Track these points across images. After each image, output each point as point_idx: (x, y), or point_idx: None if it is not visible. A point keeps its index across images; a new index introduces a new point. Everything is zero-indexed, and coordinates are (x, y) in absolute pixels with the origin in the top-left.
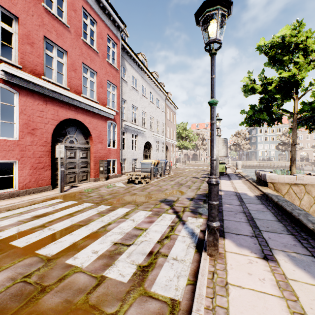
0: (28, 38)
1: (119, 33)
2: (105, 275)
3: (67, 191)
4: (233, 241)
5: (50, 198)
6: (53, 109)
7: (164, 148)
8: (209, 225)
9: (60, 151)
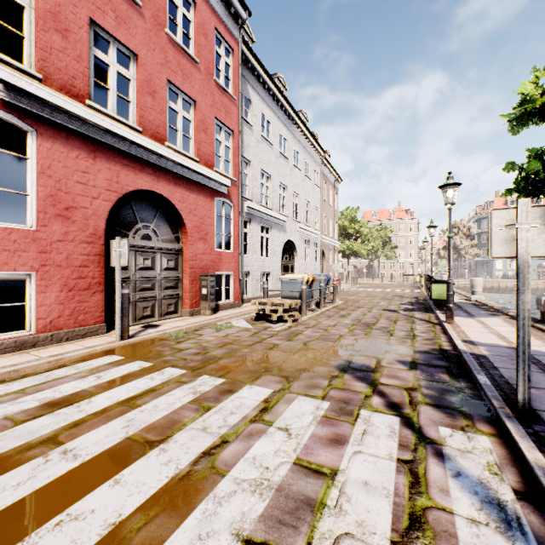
0: (57, 20)
1: (238, 29)
2: None
3: (135, 336)
4: None
5: (98, 353)
6: (108, 169)
7: (318, 254)
8: None
9: (120, 254)
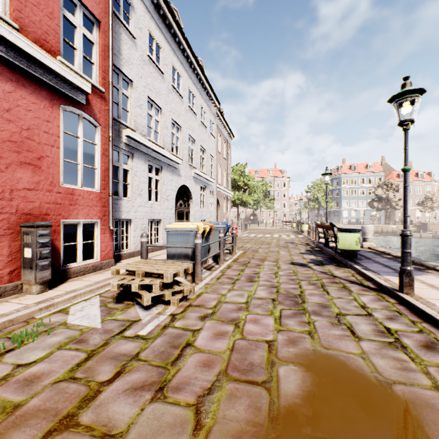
0: None
1: None
2: None
3: None
4: None
5: None
6: None
7: (213, 202)
8: None
9: None
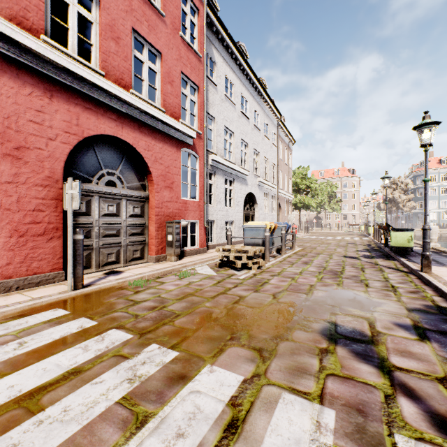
0: None
1: None
2: None
3: (92, 285)
4: None
5: (43, 305)
6: (67, 111)
7: (275, 206)
8: None
9: (73, 196)
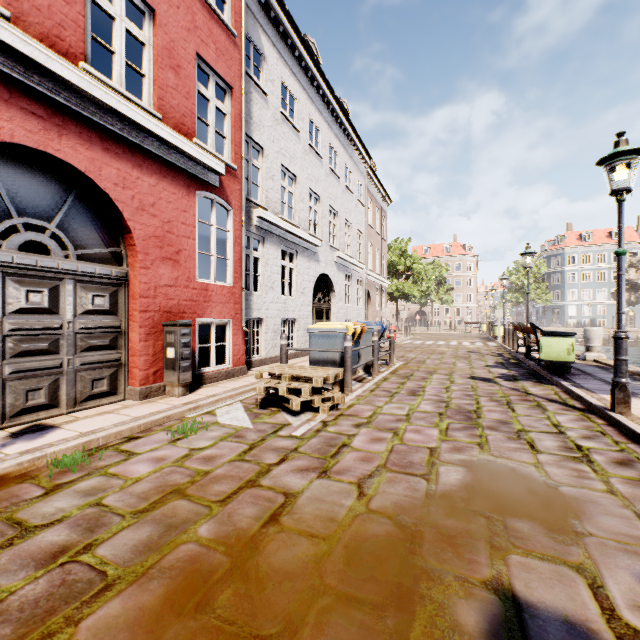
0: None
1: None
2: None
3: None
4: None
5: None
6: None
7: (362, 296)
8: None
9: None
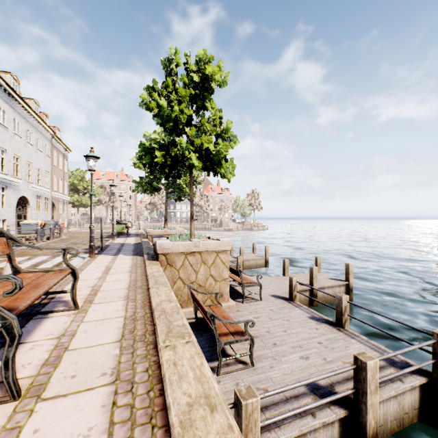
0: None
1: None
2: (37, 268)
3: None
4: (104, 255)
5: None
6: None
7: (49, 206)
8: (90, 245)
9: None
